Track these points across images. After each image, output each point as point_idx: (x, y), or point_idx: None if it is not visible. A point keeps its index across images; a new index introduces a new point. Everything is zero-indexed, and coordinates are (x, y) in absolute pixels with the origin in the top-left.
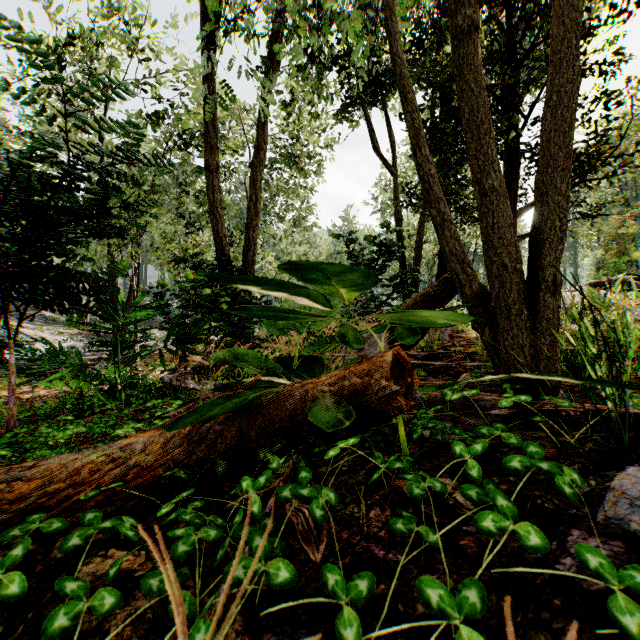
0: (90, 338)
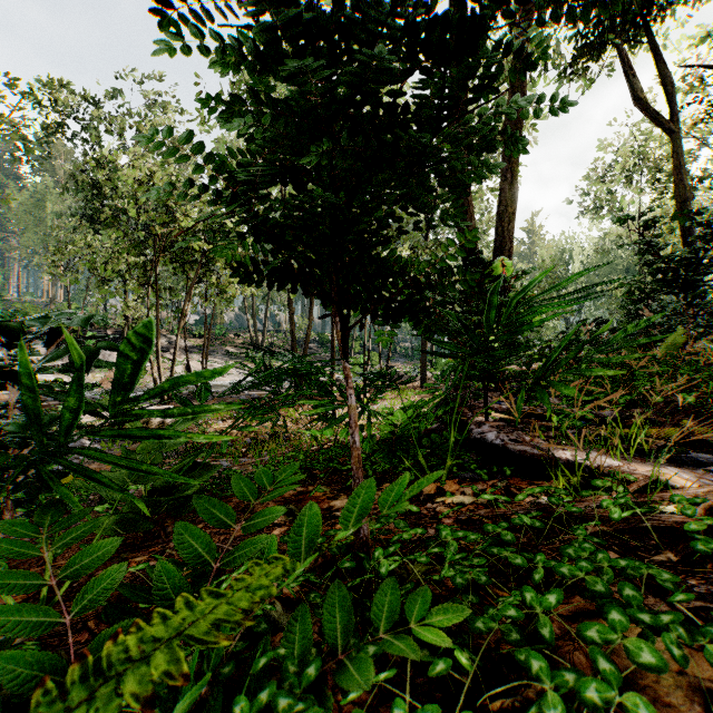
0: None
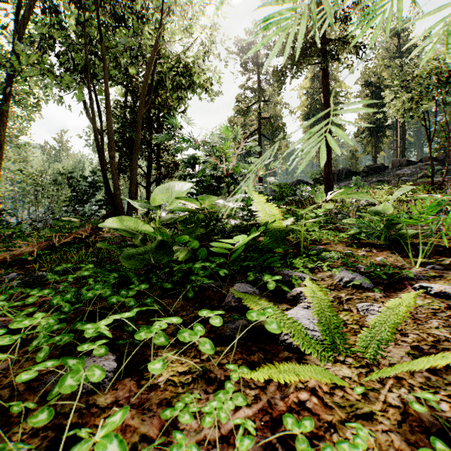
0: None
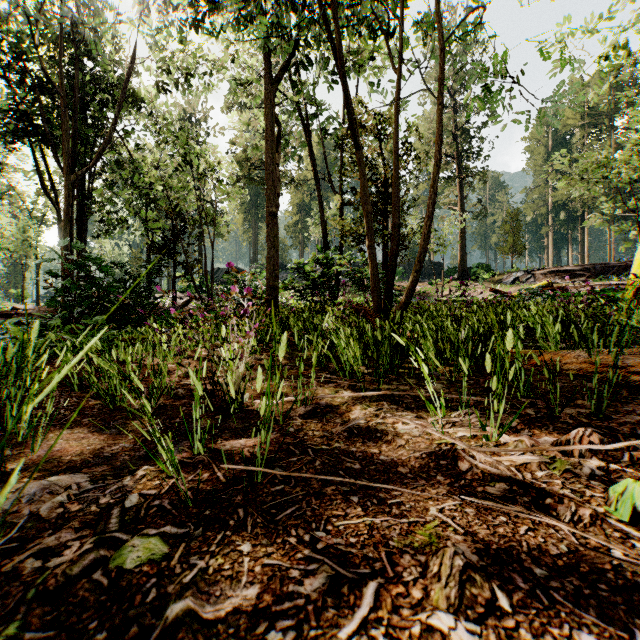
0: None
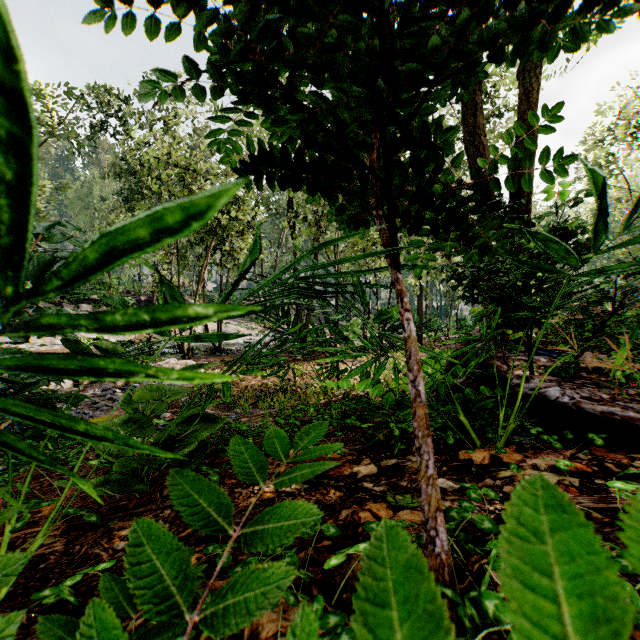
0: (274, 333)
